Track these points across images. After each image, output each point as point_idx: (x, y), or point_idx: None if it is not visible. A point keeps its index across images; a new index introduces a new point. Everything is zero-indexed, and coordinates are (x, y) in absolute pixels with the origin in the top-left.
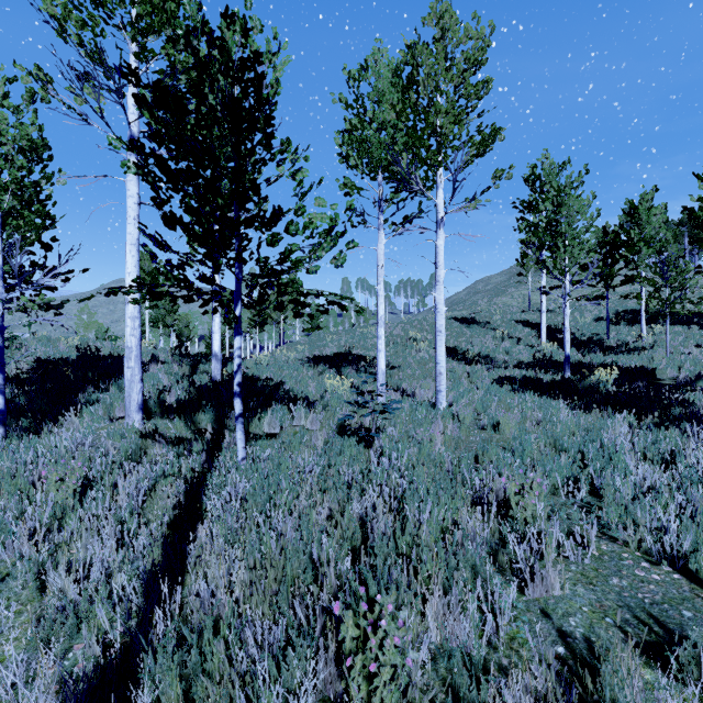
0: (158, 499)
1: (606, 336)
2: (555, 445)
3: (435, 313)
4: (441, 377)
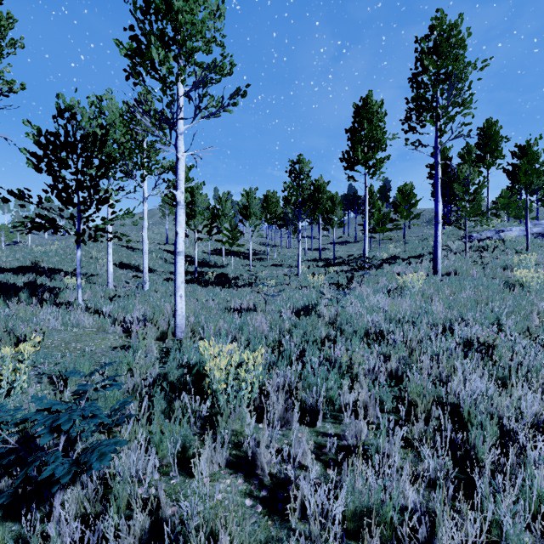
0: (75, 312)
1: (209, 260)
2: None
3: (143, 243)
4: (146, 275)
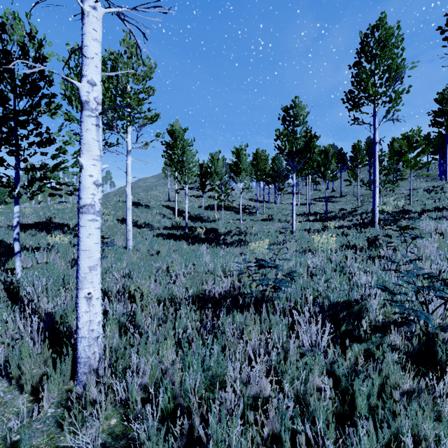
0: None
1: (203, 215)
2: (182, 256)
3: (126, 199)
4: (129, 232)
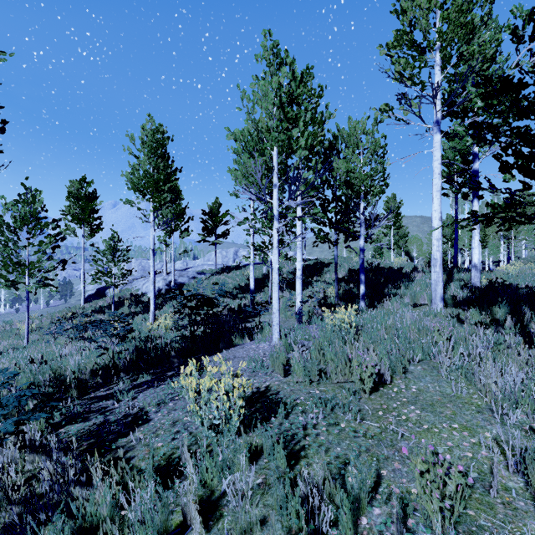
0: (512, 355)
1: None
2: None
3: None
4: None
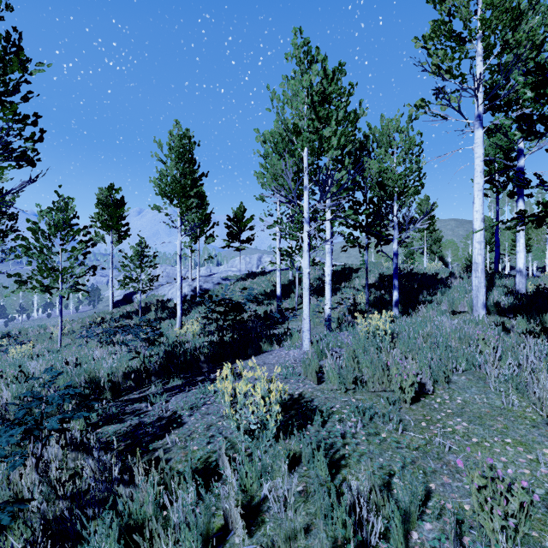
0: None
1: None
2: None
3: None
4: None
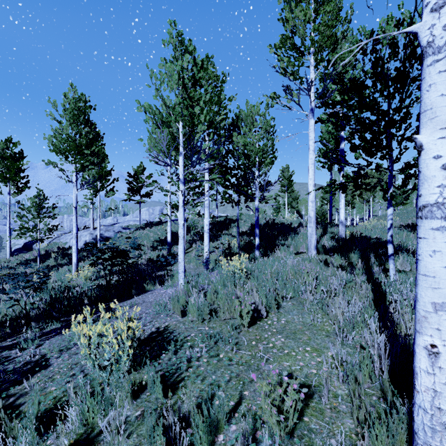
0: (356, 290)
1: None
2: None
3: None
4: None
